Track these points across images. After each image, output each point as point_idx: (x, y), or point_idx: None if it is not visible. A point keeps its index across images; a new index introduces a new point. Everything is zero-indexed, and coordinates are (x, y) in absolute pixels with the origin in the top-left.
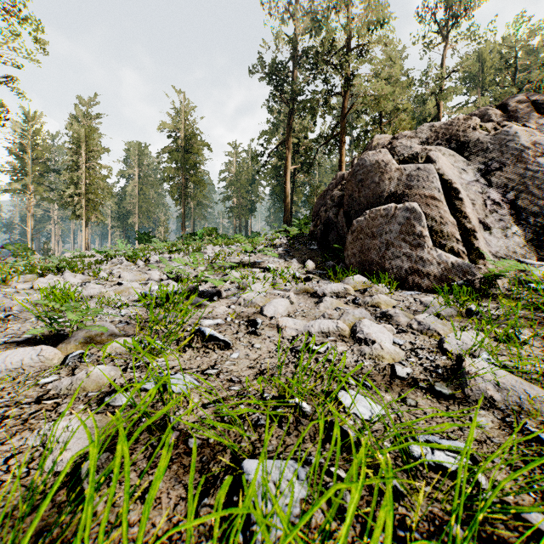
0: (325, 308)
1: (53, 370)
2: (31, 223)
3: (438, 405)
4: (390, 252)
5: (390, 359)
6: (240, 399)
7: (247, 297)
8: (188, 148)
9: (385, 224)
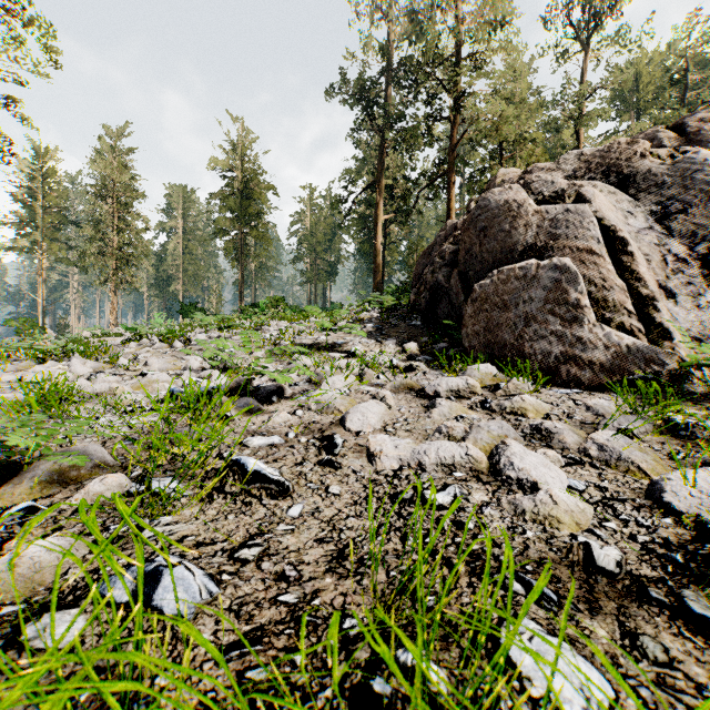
0: (441, 417)
1: None
2: (43, 292)
3: None
4: (531, 329)
5: (572, 523)
6: (297, 632)
7: (322, 398)
8: (247, 192)
9: (522, 290)
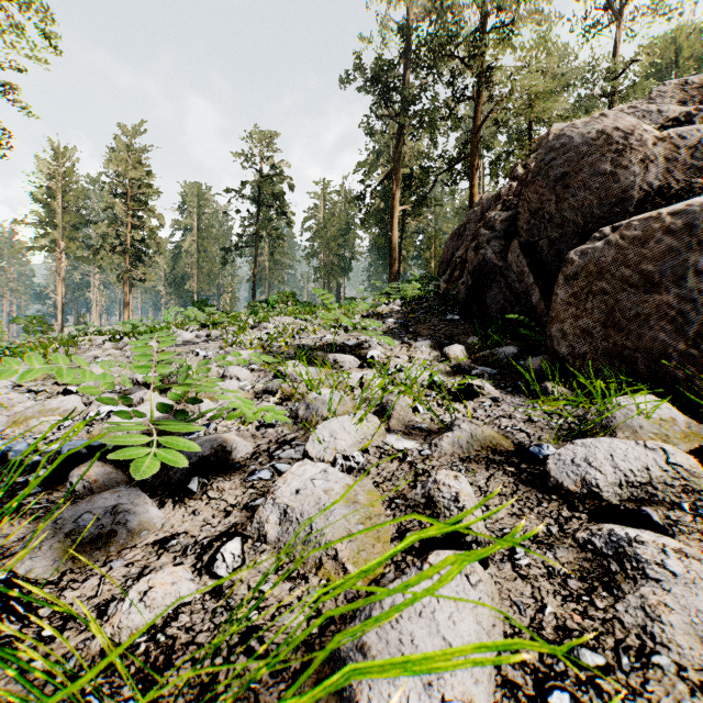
0: None
1: None
2: (62, 290)
3: None
4: None
5: None
6: None
7: (294, 505)
8: (260, 187)
9: (687, 251)
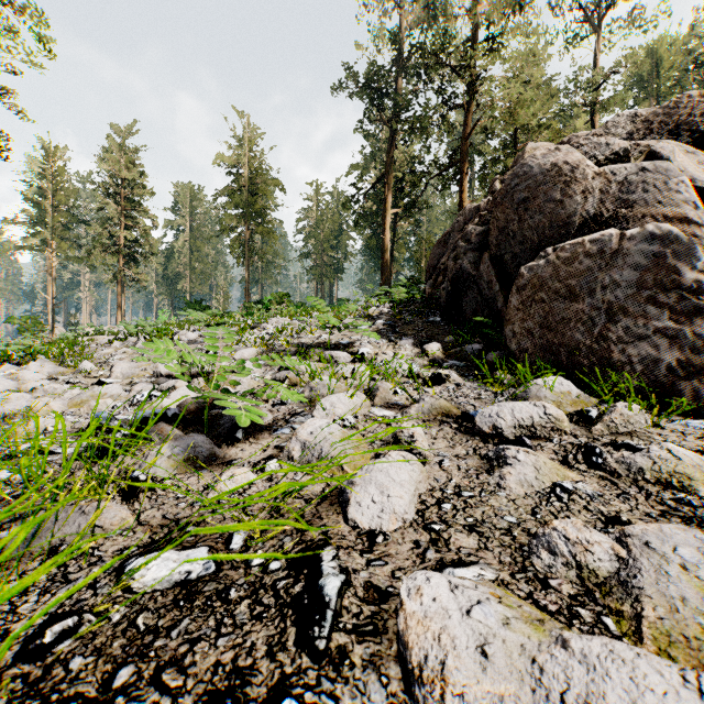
0: (524, 488)
1: None
2: (53, 290)
3: None
4: (620, 326)
5: None
6: None
7: (310, 439)
8: (253, 188)
9: (599, 270)
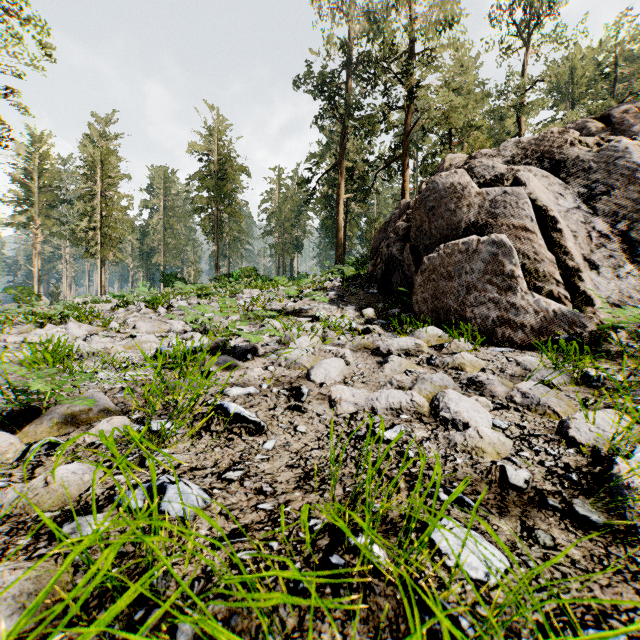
0: (392, 371)
1: (6, 469)
2: (38, 263)
3: (588, 543)
4: (472, 296)
5: (494, 453)
6: (273, 528)
7: (290, 356)
8: (222, 173)
9: (465, 262)
